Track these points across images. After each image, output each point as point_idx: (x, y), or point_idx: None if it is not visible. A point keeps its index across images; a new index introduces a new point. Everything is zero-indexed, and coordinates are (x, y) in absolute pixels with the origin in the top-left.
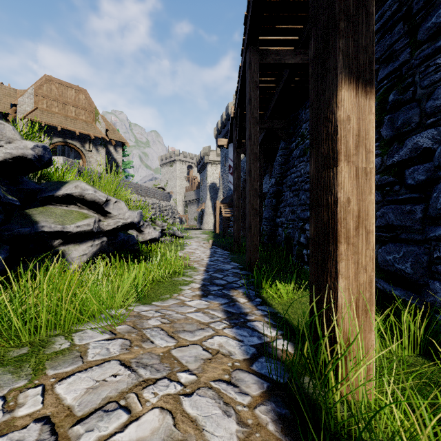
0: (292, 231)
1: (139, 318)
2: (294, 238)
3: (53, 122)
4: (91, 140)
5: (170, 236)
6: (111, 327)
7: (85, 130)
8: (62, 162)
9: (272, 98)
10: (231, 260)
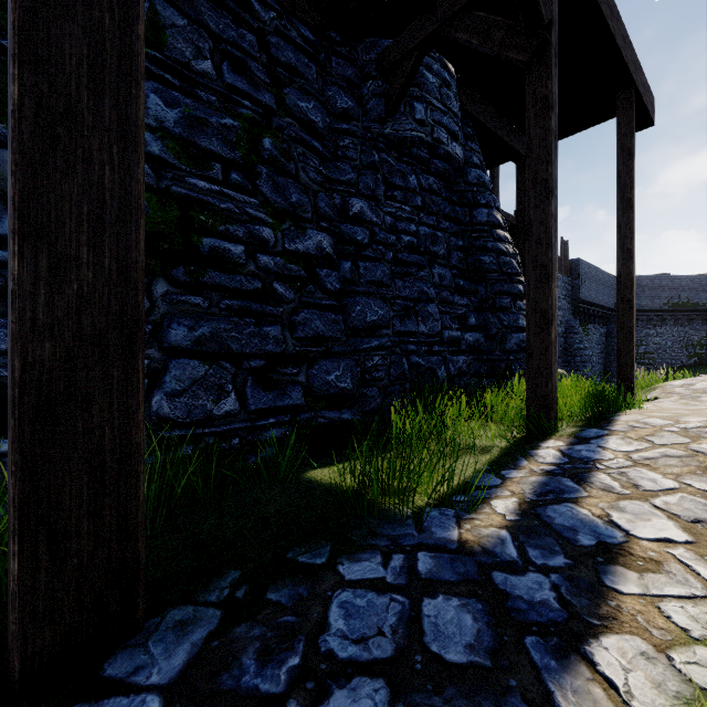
0: None
1: None
2: None
3: None
4: None
5: None
6: None
7: None
8: None
9: None
10: None
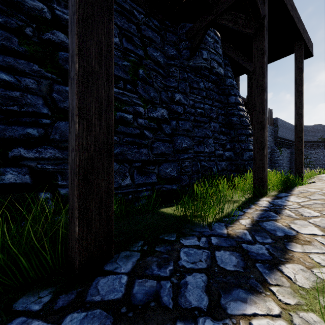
0: None
1: None
2: None
3: None
4: None
5: None
6: None
7: None
8: None
9: None
10: None
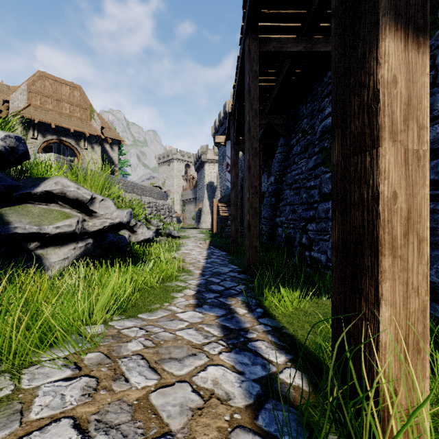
0: (293, 231)
1: (118, 340)
2: (295, 238)
3: (47, 120)
4: (87, 137)
5: (166, 236)
6: (78, 356)
7: (79, 127)
8: (53, 160)
9: (272, 92)
10: (229, 262)
